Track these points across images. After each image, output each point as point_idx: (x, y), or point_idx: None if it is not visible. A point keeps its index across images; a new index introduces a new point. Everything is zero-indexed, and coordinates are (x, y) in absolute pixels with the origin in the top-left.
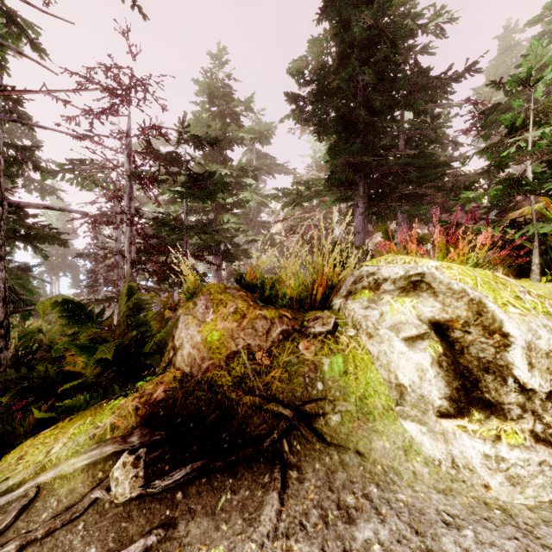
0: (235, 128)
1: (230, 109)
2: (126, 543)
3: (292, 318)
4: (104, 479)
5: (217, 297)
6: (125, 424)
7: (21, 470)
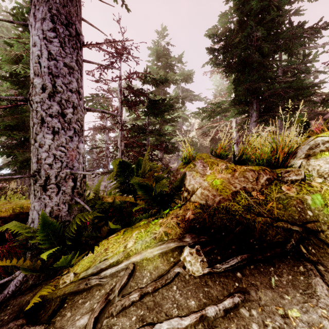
0: (172, 73)
1: (169, 63)
2: (215, 300)
3: (271, 171)
4: (178, 261)
5: (209, 160)
6: (174, 232)
7: (112, 255)
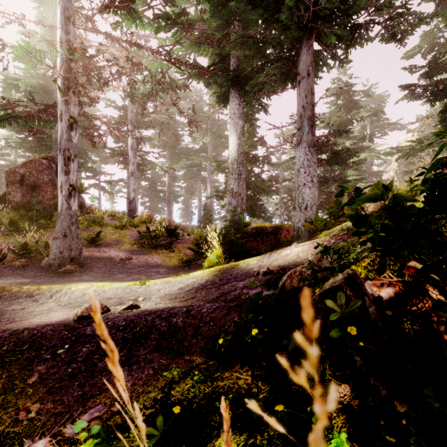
0: (356, 111)
1: (352, 100)
2: None
3: None
4: None
5: None
6: None
7: (336, 227)
